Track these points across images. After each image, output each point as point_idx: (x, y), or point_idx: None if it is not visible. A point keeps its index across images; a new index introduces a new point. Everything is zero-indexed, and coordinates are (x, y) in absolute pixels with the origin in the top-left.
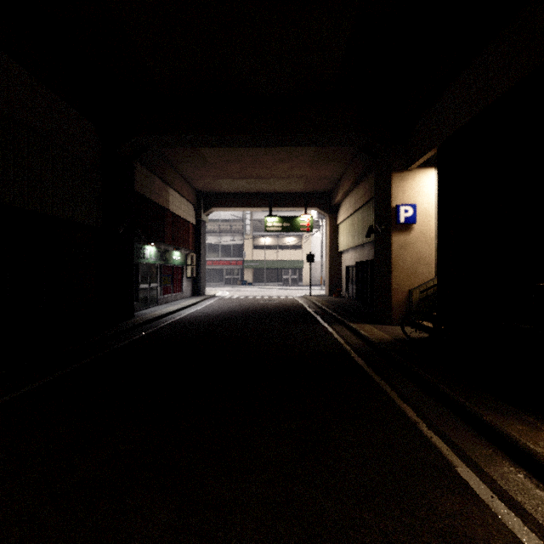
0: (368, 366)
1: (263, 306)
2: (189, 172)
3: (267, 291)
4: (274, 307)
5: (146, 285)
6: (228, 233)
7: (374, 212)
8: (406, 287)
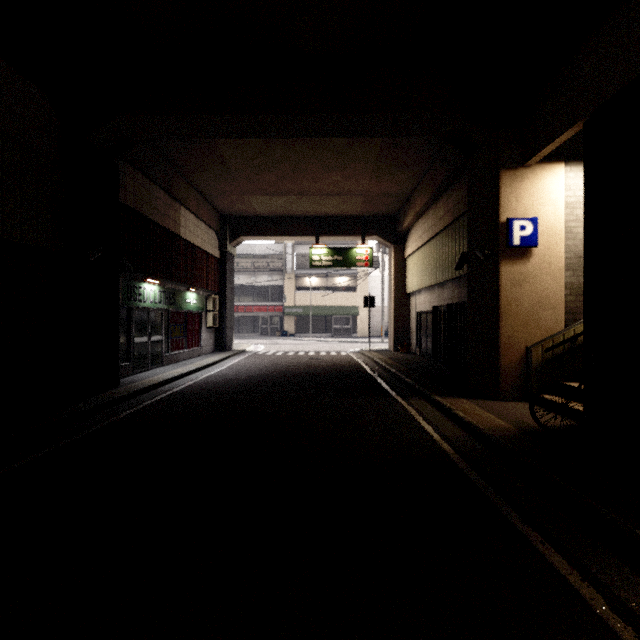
0: (500, 497)
1: (307, 366)
2: (208, 185)
3: (313, 345)
4: (322, 368)
5: (144, 338)
6: (264, 271)
7: (468, 233)
8: (522, 343)
